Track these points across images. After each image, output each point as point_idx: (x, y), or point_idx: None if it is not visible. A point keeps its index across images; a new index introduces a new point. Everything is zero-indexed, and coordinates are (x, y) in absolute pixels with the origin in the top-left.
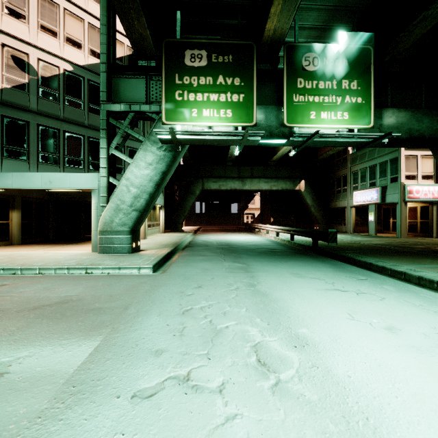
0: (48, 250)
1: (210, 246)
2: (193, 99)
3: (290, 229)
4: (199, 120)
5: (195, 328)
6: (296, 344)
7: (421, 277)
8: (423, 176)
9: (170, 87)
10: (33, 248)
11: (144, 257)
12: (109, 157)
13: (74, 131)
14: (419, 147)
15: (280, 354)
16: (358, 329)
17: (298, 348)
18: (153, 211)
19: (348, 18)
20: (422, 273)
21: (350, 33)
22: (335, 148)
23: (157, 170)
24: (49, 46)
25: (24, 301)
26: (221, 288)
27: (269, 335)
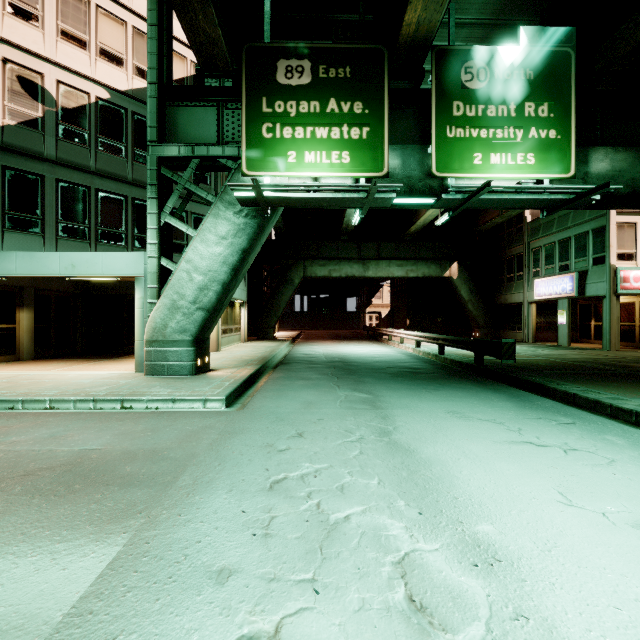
0: (72, 369)
1: (316, 363)
2: (289, 136)
3: (438, 337)
4: (299, 169)
5: (291, 520)
6: (477, 560)
7: None
8: None
9: (253, 119)
10: (49, 366)
11: (214, 382)
12: (161, 228)
13: (111, 189)
14: None
15: (450, 584)
16: (586, 527)
17: (482, 568)
18: (231, 309)
19: (533, 7)
20: None
21: (538, 28)
22: (505, 214)
23: (235, 246)
24: (74, 62)
25: (12, 460)
26: (334, 438)
27: (424, 536)
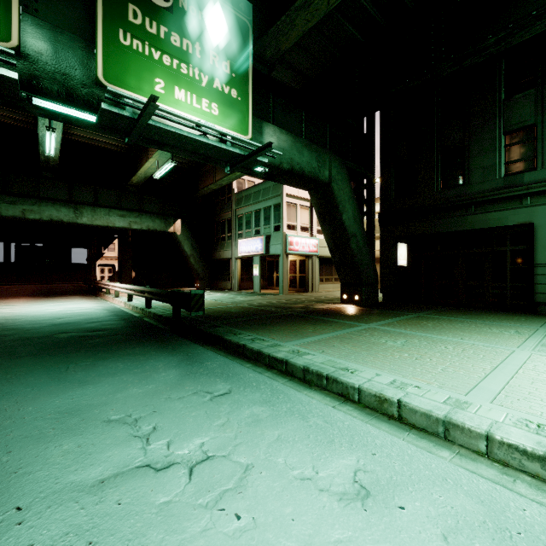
0: None
1: None
2: None
3: (144, 290)
4: None
5: None
6: None
7: (307, 368)
8: (302, 227)
9: None
10: None
11: None
12: None
13: None
14: (300, 188)
15: None
16: None
17: None
18: None
19: None
20: (307, 358)
21: None
22: (217, 182)
23: None
24: None
25: None
26: None
27: None
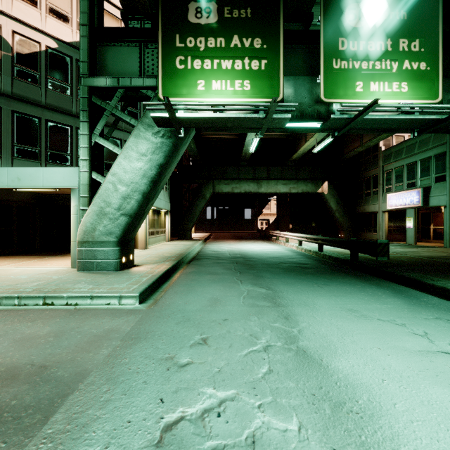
0: (21, 264)
1: (222, 259)
2: (199, 67)
3: (318, 238)
4: (207, 95)
5: None
6: None
7: None
8: None
9: (168, 52)
10: (4, 262)
11: (133, 278)
12: (91, 147)
13: (59, 120)
14: None
15: None
16: None
17: None
18: (157, 216)
19: None
20: None
21: None
22: (365, 144)
23: (153, 162)
24: (27, 17)
25: None
26: (240, 346)
27: None
